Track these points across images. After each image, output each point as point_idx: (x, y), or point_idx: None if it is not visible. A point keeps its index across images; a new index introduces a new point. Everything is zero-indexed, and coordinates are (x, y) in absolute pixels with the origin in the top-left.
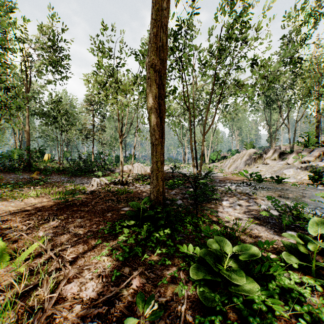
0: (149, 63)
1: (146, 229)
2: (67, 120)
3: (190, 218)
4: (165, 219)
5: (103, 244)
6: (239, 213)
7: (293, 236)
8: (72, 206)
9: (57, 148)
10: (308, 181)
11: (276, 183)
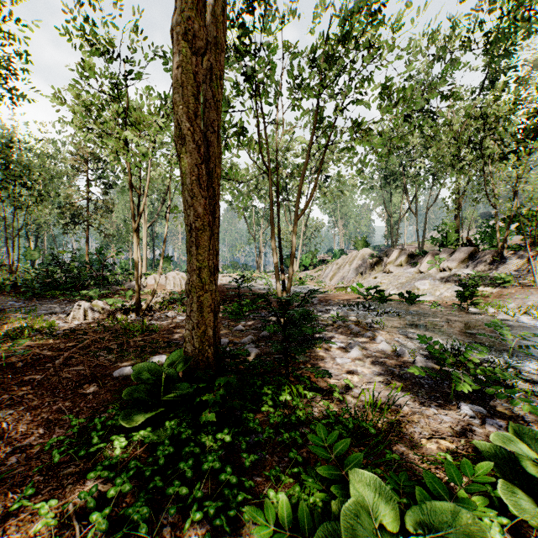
0: (179, 28)
1: (171, 433)
2: (28, 187)
3: (273, 388)
4: (219, 405)
5: (43, 496)
6: (364, 367)
7: (513, 441)
8: (4, 371)
9: (7, 242)
10: (452, 299)
11: (407, 303)
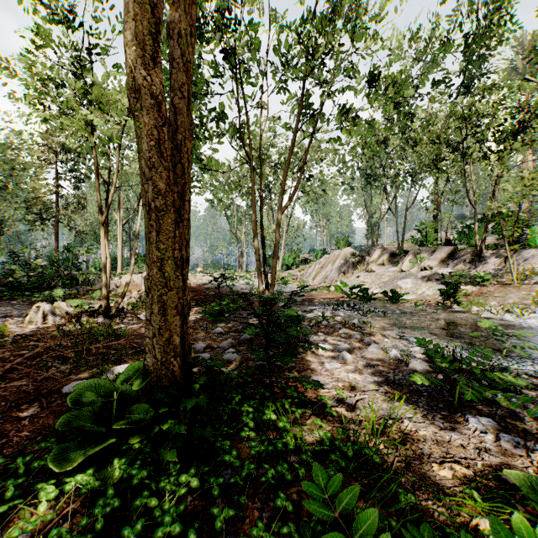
0: None
1: (119, 475)
2: None
3: (255, 404)
4: (184, 436)
5: None
6: (356, 373)
7: None
8: None
9: None
10: (433, 298)
11: (391, 302)
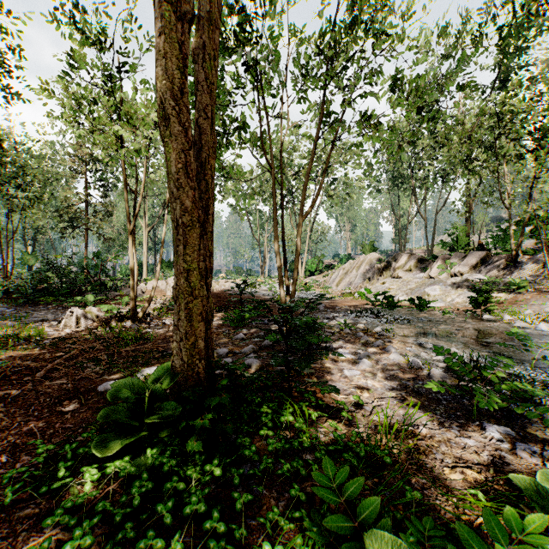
0: None
1: (152, 463)
2: (23, 189)
3: (274, 406)
4: (209, 431)
5: None
6: (375, 381)
7: None
8: None
9: (1, 246)
10: (464, 305)
11: (417, 309)
